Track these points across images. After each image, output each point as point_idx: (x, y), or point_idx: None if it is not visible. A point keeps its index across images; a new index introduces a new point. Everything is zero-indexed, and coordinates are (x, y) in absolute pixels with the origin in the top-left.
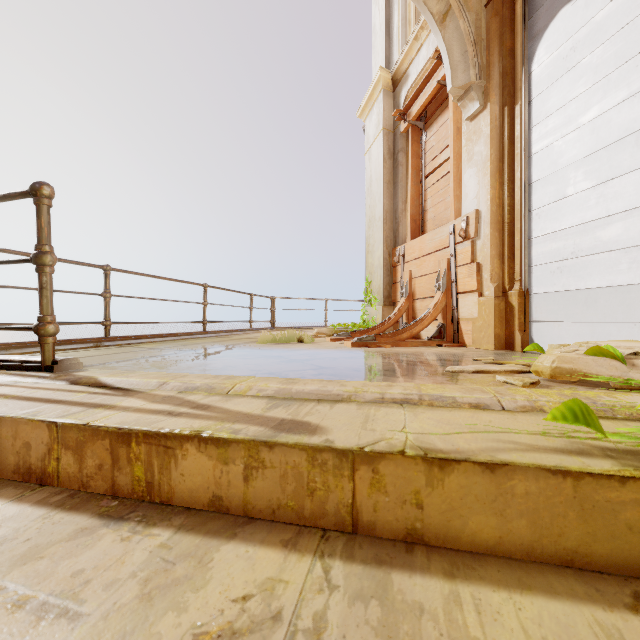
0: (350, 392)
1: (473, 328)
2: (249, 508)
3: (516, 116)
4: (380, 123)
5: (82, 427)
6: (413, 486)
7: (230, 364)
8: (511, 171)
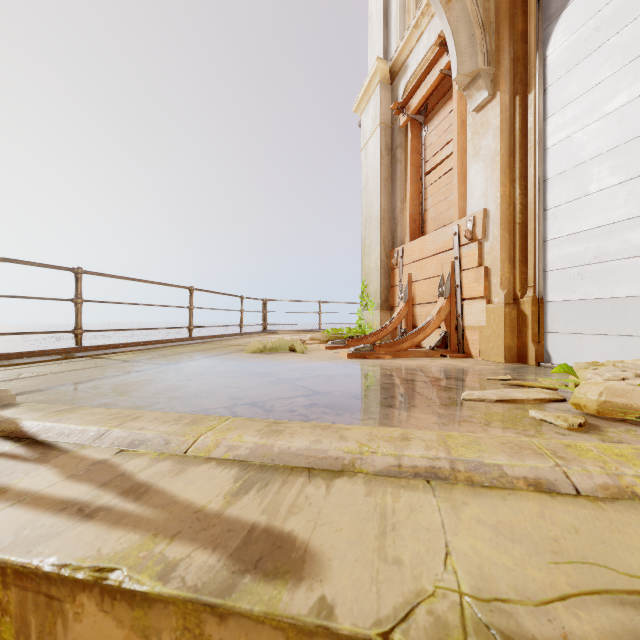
0: (353, 453)
1: (480, 338)
2: None
3: (529, 106)
4: (377, 117)
5: None
6: None
7: (207, 387)
8: (523, 166)
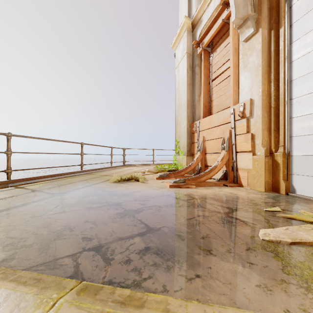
0: None
1: (248, 175)
2: None
3: (280, 36)
4: (184, 50)
5: None
6: None
7: (71, 222)
8: (276, 73)
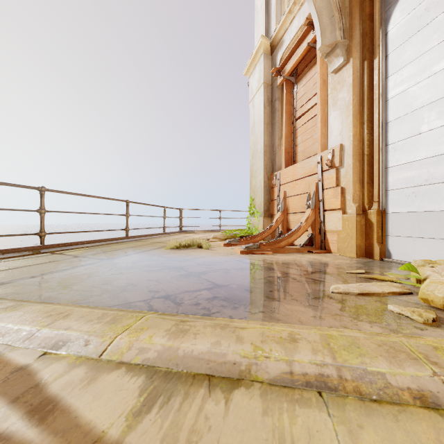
0: (249, 358)
1: (338, 239)
2: None
3: (374, 68)
4: (261, 78)
5: None
6: None
7: (133, 280)
8: (370, 113)
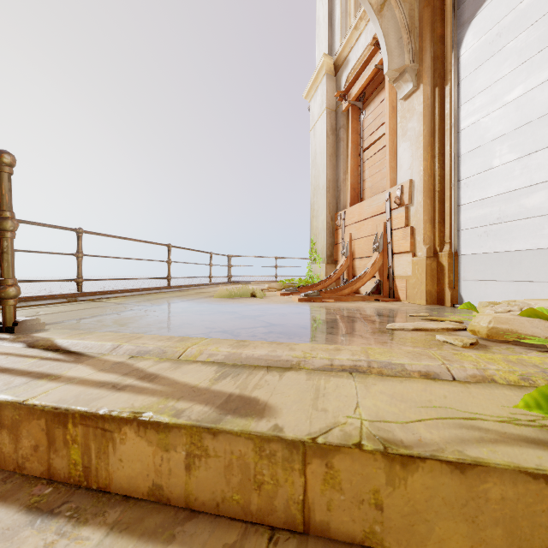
0: (299, 358)
1: (407, 285)
2: (191, 499)
3: (446, 96)
4: (323, 103)
5: (17, 405)
6: (372, 484)
7: (187, 321)
8: (441, 145)
